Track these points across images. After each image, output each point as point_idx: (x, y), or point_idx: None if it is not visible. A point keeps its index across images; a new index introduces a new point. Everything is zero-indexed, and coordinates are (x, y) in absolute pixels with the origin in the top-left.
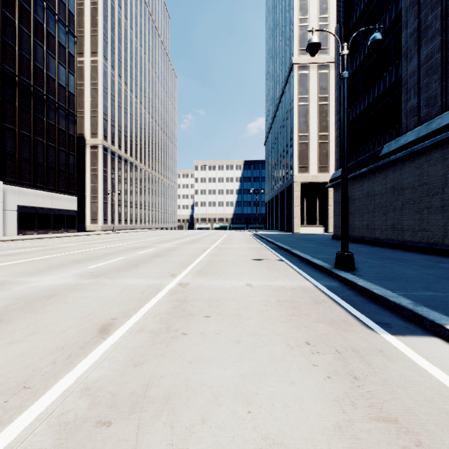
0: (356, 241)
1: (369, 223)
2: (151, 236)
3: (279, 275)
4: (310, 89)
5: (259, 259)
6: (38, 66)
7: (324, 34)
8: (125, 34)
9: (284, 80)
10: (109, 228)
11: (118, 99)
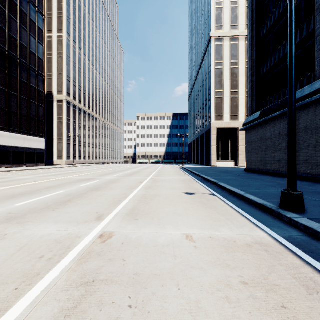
0: (268, 174)
1: (281, 159)
2: (100, 169)
3: (220, 217)
4: (224, 56)
5: (191, 193)
6: (12, 36)
7: (235, 14)
8: (84, 17)
9: (204, 50)
10: (71, 162)
11: (78, 65)
